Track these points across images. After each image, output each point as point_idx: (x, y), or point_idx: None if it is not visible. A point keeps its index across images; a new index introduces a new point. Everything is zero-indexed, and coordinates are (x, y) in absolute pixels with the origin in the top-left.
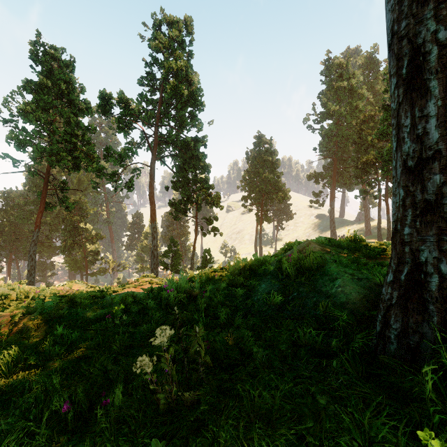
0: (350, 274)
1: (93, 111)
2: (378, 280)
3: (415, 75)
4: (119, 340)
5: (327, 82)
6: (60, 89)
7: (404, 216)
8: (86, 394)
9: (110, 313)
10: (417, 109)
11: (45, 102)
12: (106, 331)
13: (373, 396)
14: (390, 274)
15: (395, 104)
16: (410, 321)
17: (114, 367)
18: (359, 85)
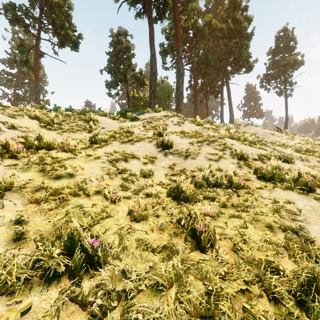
0: None
1: None
2: None
3: None
4: None
5: None
6: None
7: None
8: None
9: None
10: None
11: None
12: None
13: None
14: None
15: None
16: None
17: None
18: None
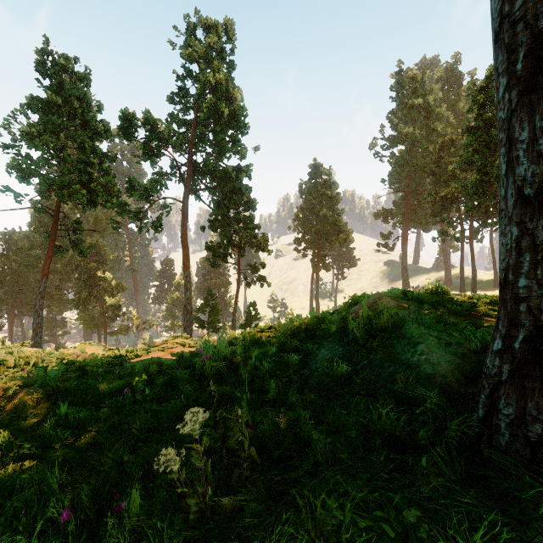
0: (436, 337)
1: (113, 134)
2: (474, 345)
3: (535, 70)
4: (139, 421)
5: (398, 99)
6: (72, 108)
7: (518, 263)
8: (94, 494)
9: (130, 385)
10: (538, 117)
11: (54, 123)
12: (124, 409)
13: (481, 510)
14: (497, 341)
15: (505, 112)
16: (528, 405)
17: (131, 458)
18: (437, 103)
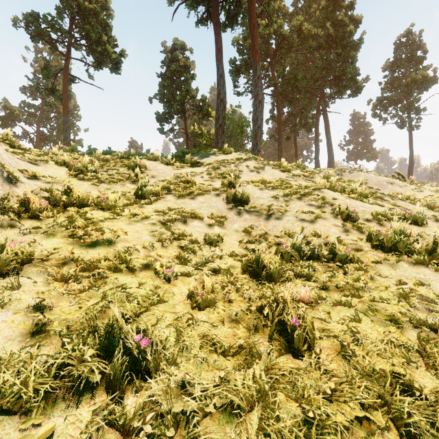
0: None
1: None
2: None
3: None
4: None
5: None
6: None
7: None
8: None
9: None
10: None
11: None
12: None
13: None
14: None
15: None
16: None
17: None
18: None
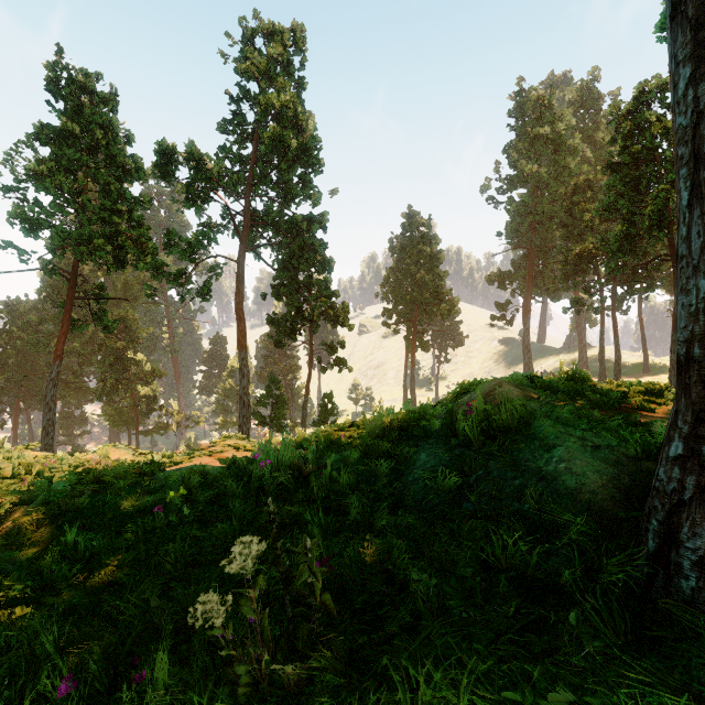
0: (579, 437)
1: (147, 173)
2: (633, 449)
3: None
4: (174, 551)
5: (518, 128)
6: (94, 139)
7: None
8: (108, 655)
9: (163, 502)
10: None
11: (69, 159)
12: (154, 534)
13: (661, 691)
14: (675, 443)
15: (688, 116)
16: None
17: (161, 604)
18: (569, 133)
